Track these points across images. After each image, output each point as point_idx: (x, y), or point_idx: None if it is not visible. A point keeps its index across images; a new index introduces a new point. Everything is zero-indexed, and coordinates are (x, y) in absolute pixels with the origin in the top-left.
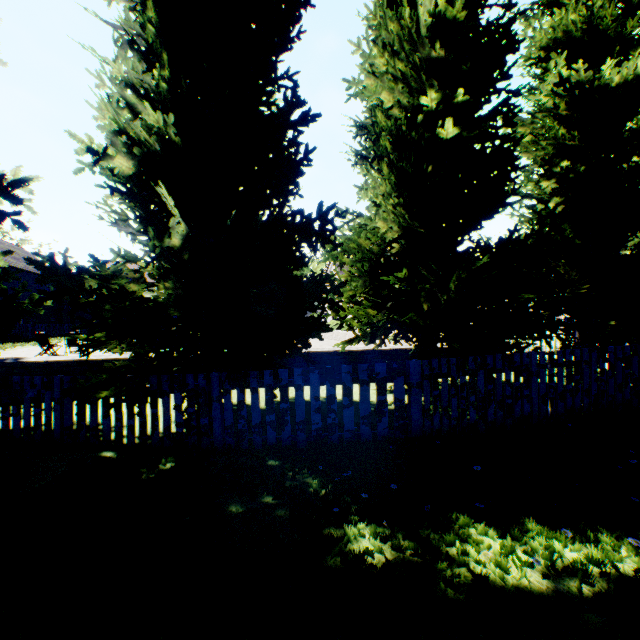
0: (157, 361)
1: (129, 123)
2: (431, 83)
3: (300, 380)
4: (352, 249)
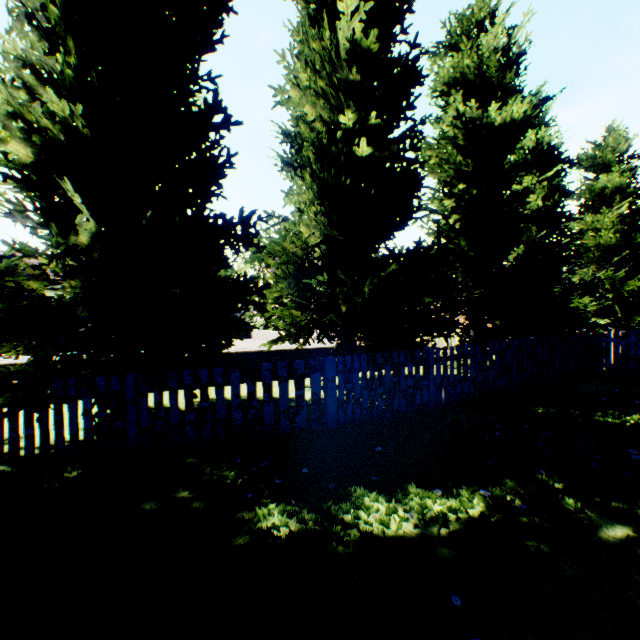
0: (62, 365)
1: (27, 105)
2: (349, 104)
3: (221, 379)
4: (278, 252)
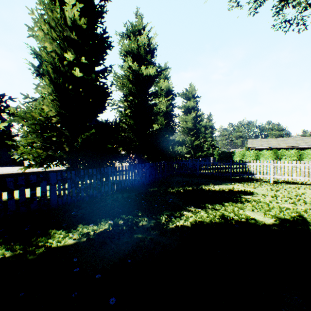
0: None
1: None
2: (70, 49)
3: None
4: (29, 117)
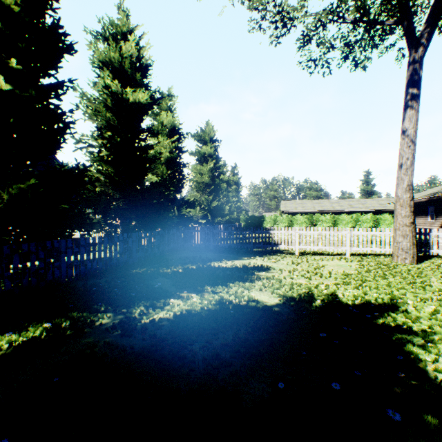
0: None
1: None
2: None
3: None
4: None
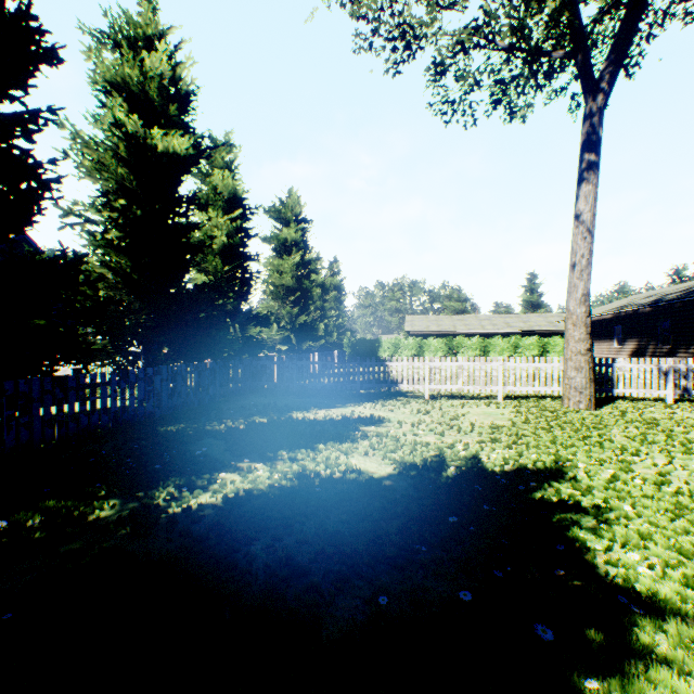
0: None
1: None
2: None
3: None
4: None
